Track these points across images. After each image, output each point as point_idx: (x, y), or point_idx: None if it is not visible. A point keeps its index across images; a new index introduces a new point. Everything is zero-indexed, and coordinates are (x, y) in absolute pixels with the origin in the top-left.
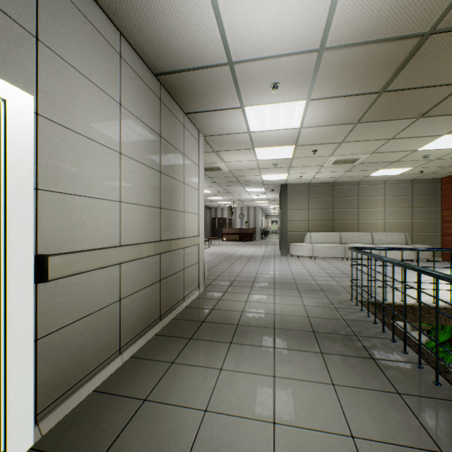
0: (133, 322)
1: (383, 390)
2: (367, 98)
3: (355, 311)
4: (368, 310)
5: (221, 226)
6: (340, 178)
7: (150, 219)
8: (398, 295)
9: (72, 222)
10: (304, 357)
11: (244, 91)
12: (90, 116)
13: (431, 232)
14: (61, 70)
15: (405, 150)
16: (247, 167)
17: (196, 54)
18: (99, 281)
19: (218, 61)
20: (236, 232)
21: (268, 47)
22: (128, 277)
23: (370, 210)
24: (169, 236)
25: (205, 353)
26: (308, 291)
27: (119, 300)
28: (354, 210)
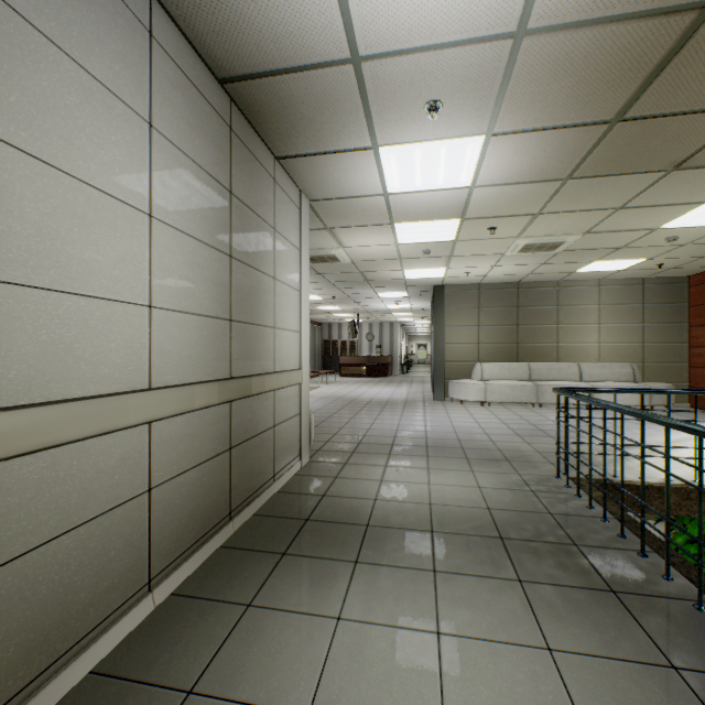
0: (178, 528)
1: (644, 662)
2: (590, 133)
3: (567, 498)
4: (590, 496)
5: (338, 352)
6: (530, 275)
7: (210, 340)
8: (634, 467)
9: (42, 343)
10: (489, 589)
11: (379, 116)
12: (85, 139)
13: (674, 362)
14: (14, 37)
15: (639, 228)
16: (381, 255)
17: (294, 40)
18: (105, 457)
19: (333, 55)
20: (363, 363)
21: (425, 27)
22: (168, 447)
23: (576, 326)
24: (247, 371)
25: (309, 584)
26: (483, 461)
27: (147, 490)
28: (552, 326)
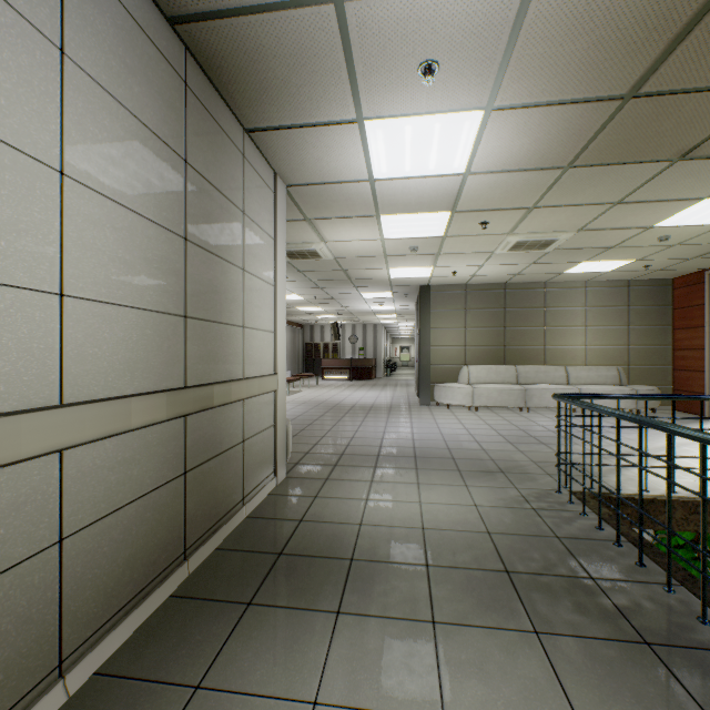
0: (107, 584)
1: None
2: (599, 110)
3: (573, 517)
4: (600, 516)
5: (320, 355)
6: (518, 276)
7: (156, 341)
8: (635, 478)
9: None
10: (501, 647)
11: (365, 79)
12: None
13: (658, 365)
14: None
15: (633, 225)
16: (365, 252)
17: None
18: None
19: None
20: (346, 365)
21: None
22: (90, 480)
23: (563, 329)
24: (207, 377)
25: (278, 649)
26: (477, 473)
27: (56, 542)
28: (539, 329)
